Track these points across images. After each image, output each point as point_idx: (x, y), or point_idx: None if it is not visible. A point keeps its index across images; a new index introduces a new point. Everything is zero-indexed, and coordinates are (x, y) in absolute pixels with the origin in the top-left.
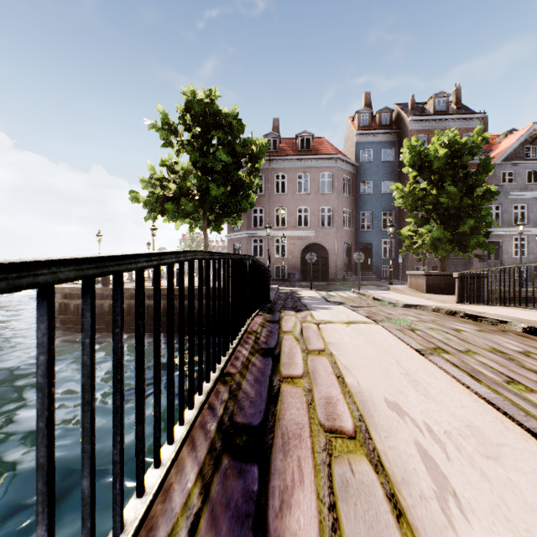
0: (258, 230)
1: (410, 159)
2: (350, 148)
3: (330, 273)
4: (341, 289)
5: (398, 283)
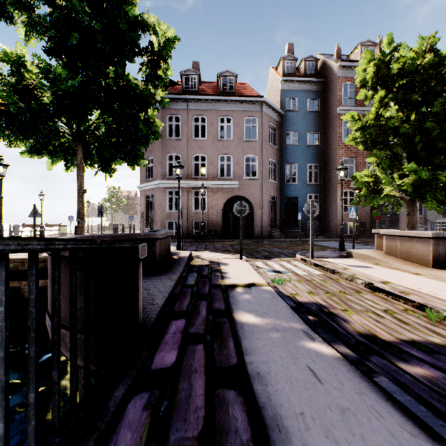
0: (173, 179)
1: (377, 73)
2: (274, 98)
3: (255, 230)
4: (280, 254)
5: (330, 240)
